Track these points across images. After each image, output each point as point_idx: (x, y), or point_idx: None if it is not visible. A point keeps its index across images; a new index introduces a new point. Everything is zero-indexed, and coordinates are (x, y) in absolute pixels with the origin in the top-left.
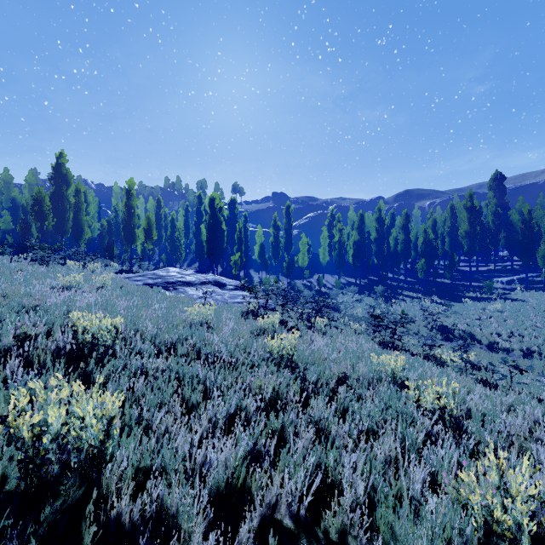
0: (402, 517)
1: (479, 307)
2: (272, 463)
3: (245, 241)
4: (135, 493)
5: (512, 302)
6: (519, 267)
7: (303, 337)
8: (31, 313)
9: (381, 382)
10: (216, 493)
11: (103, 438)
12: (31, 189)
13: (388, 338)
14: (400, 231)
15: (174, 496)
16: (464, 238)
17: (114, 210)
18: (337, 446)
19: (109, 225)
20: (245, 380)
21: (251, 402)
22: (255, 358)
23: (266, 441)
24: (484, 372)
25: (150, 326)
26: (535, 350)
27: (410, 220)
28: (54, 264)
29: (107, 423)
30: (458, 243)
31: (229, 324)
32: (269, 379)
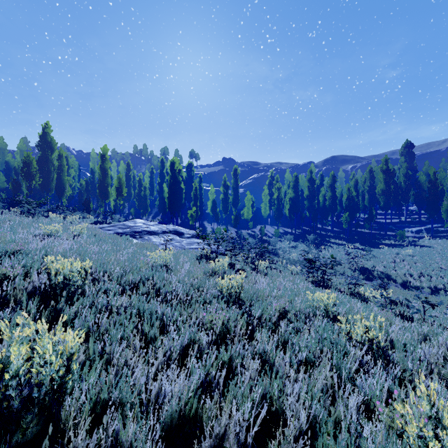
0: (343, 447)
1: (393, 252)
2: (221, 393)
3: (200, 198)
4: (94, 424)
5: (421, 248)
6: (425, 219)
7: (248, 277)
8: (12, 257)
9: (315, 316)
10: (169, 424)
11: (63, 373)
12: (22, 154)
13: (319, 278)
14: (328, 189)
15: (128, 430)
16: (381, 195)
17: (91, 172)
18: (280, 377)
19: (87, 184)
20: (198, 315)
21: (203, 336)
22: (208, 295)
23: (217, 371)
24: (401, 306)
25: (117, 268)
26: (441, 288)
27: (336, 180)
28: (39, 216)
29: (67, 359)
30: (376, 200)
31: (185, 266)
32: (219, 315)
